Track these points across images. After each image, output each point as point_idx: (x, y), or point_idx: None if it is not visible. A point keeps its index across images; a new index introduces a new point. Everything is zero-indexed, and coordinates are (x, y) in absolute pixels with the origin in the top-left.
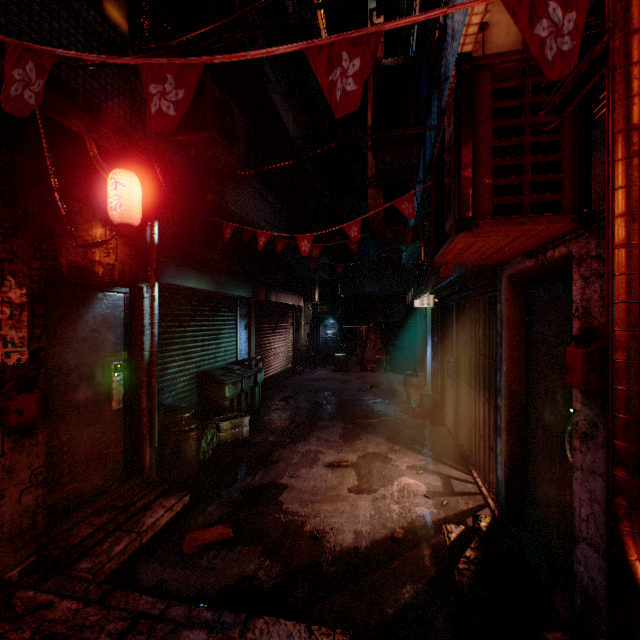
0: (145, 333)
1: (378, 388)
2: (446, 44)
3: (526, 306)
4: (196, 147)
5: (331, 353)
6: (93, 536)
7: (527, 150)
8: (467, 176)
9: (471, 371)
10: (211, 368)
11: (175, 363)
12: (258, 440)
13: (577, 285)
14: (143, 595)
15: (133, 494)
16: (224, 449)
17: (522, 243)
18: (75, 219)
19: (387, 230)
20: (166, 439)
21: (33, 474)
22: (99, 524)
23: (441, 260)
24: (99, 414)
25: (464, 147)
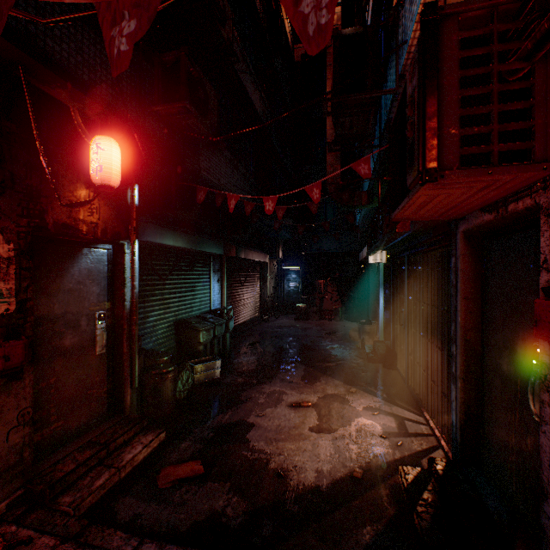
0: (126, 285)
1: (335, 335)
2: (403, 11)
3: (481, 259)
4: (172, 117)
5: (293, 303)
6: (76, 471)
7: (495, 98)
8: (432, 126)
9: (423, 321)
10: (187, 316)
11: (155, 312)
12: (228, 381)
13: (546, 236)
14: (118, 531)
15: (114, 431)
16: (198, 389)
17: (484, 196)
18: (60, 181)
19: (344, 193)
20: (146, 380)
21: (20, 414)
22: (82, 460)
23: (399, 216)
24: (84, 358)
25: (429, 97)
